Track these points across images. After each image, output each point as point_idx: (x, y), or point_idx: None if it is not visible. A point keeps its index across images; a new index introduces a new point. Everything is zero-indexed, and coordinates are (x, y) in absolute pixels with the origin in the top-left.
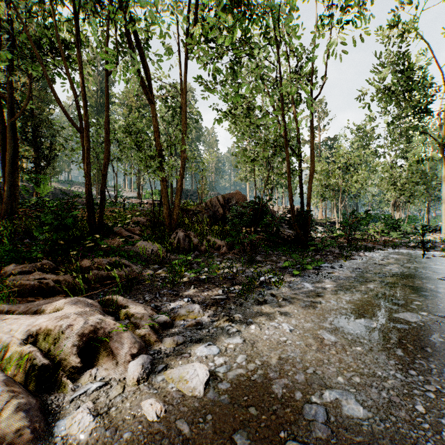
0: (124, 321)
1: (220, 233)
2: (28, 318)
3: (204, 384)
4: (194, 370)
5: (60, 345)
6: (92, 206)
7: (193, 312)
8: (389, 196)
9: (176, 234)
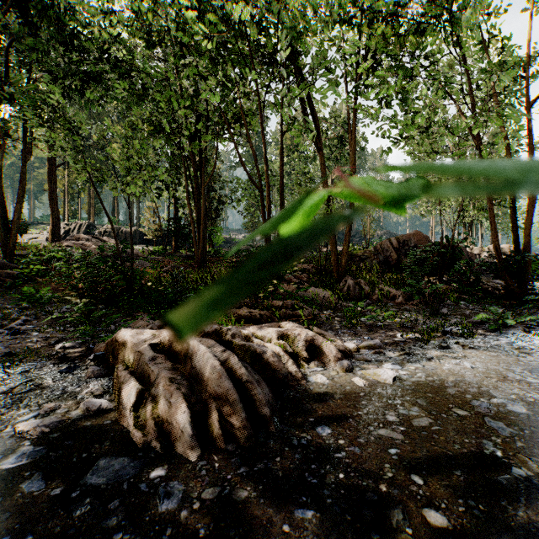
0: None
1: (395, 282)
2: (273, 328)
3: (392, 378)
4: (384, 371)
5: (295, 344)
6: None
7: (375, 345)
8: None
9: (344, 282)
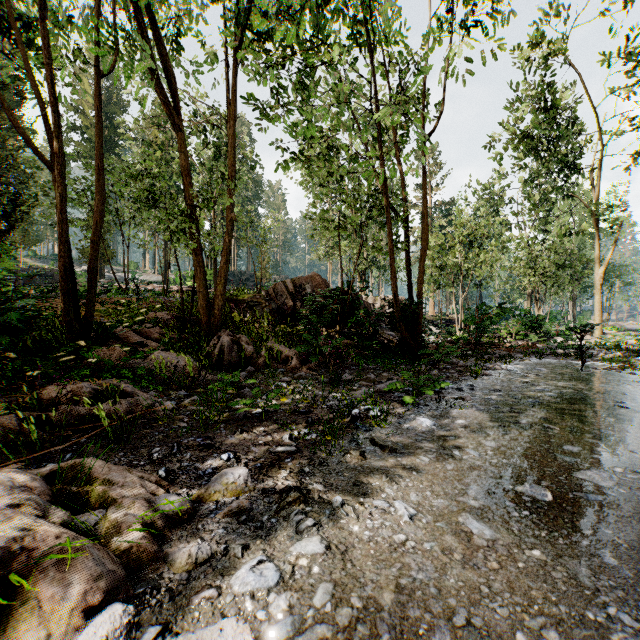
0: (95, 514)
1: (289, 338)
2: None
3: None
4: None
5: None
6: (75, 293)
7: (235, 484)
8: (526, 283)
9: (218, 339)
